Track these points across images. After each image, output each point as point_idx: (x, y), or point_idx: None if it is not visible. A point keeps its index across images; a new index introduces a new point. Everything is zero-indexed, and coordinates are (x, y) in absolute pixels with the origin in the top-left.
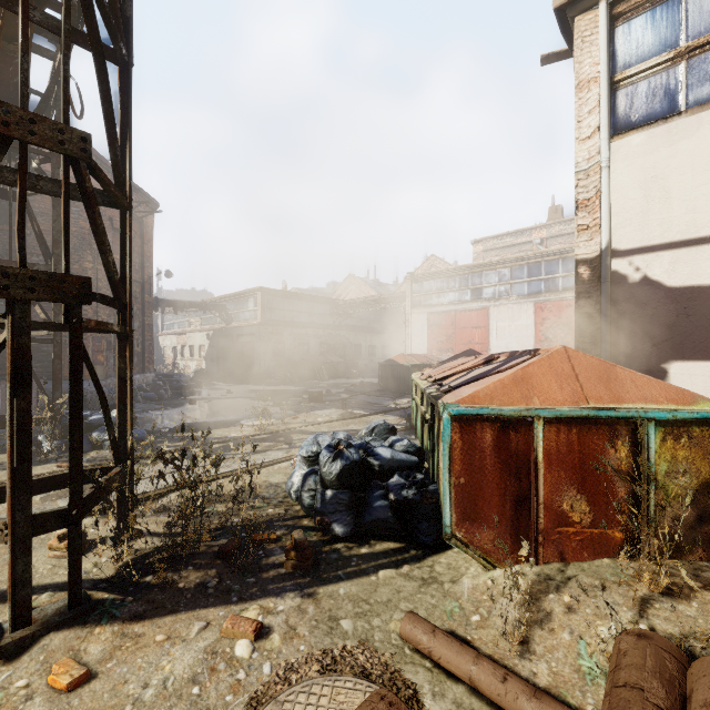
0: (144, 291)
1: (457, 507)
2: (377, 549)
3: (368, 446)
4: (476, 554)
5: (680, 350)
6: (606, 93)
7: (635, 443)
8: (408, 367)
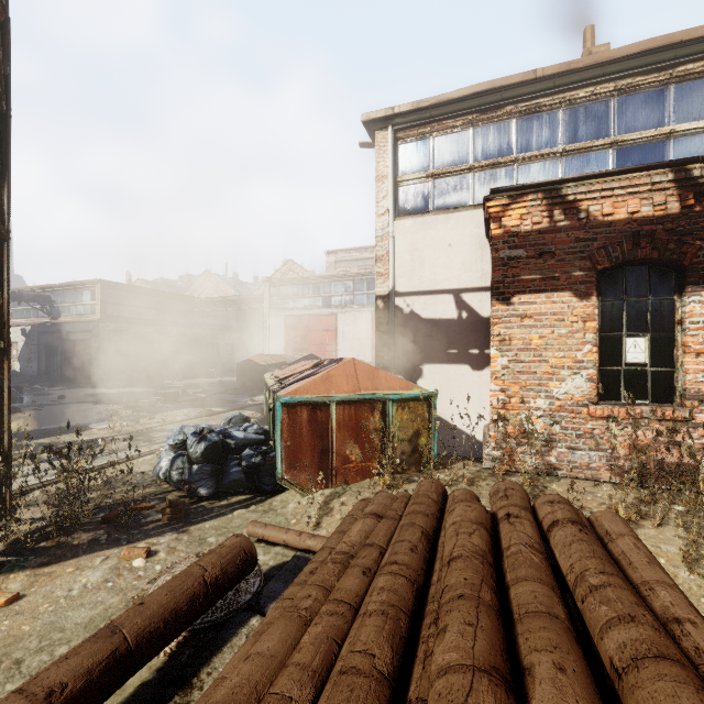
0: None
1: (286, 460)
2: (233, 501)
3: (227, 432)
4: (297, 488)
5: (428, 357)
6: (392, 188)
7: (383, 412)
8: (266, 367)
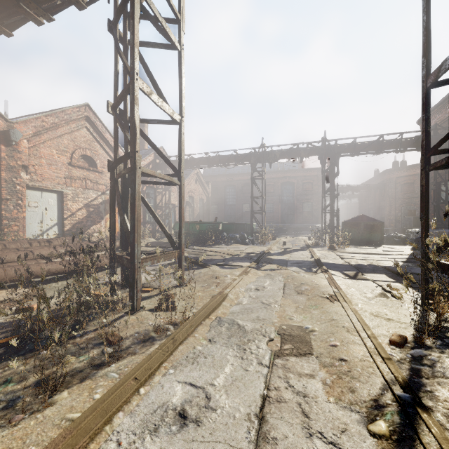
0: None
1: None
2: None
3: None
4: None
5: None
6: None
7: None
8: None
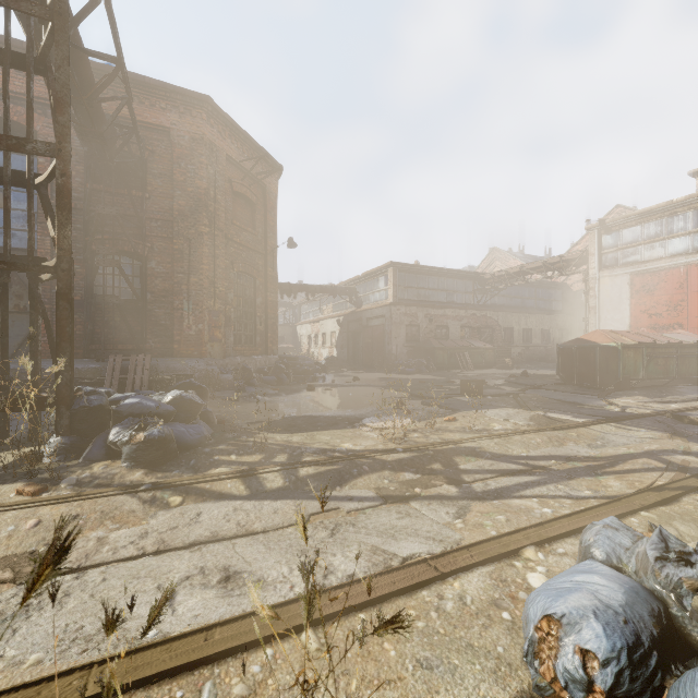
0: (267, 263)
1: None
2: None
3: None
4: None
5: None
6: None
7: None
8: (616, 349)
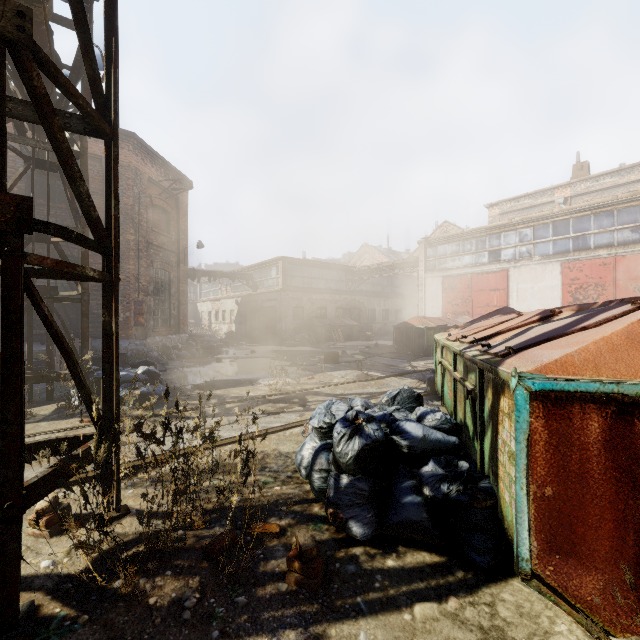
0: (180, 260)
1: (540, 531)
2: (408, 563)
3: (392, 419)
4: (574, 608)
5: None
6: None
7: None
8: (424, 330)
